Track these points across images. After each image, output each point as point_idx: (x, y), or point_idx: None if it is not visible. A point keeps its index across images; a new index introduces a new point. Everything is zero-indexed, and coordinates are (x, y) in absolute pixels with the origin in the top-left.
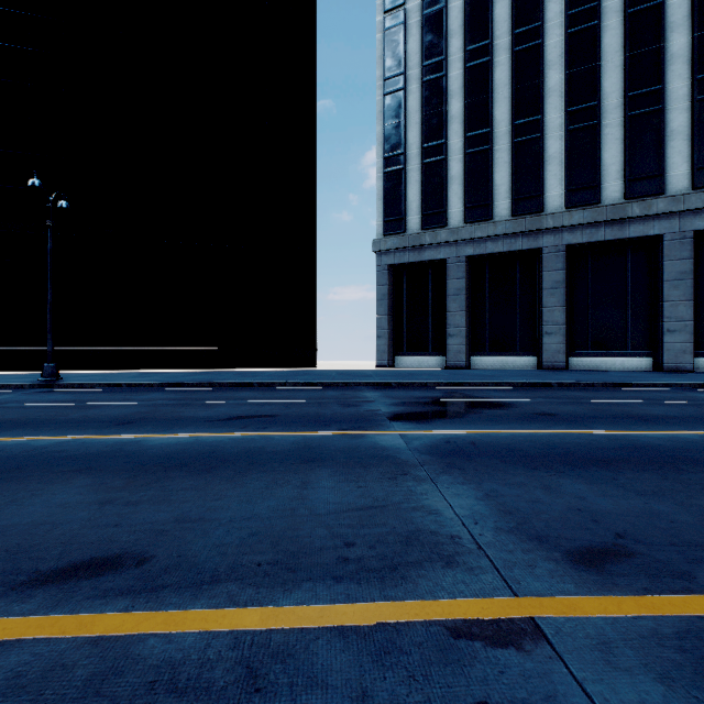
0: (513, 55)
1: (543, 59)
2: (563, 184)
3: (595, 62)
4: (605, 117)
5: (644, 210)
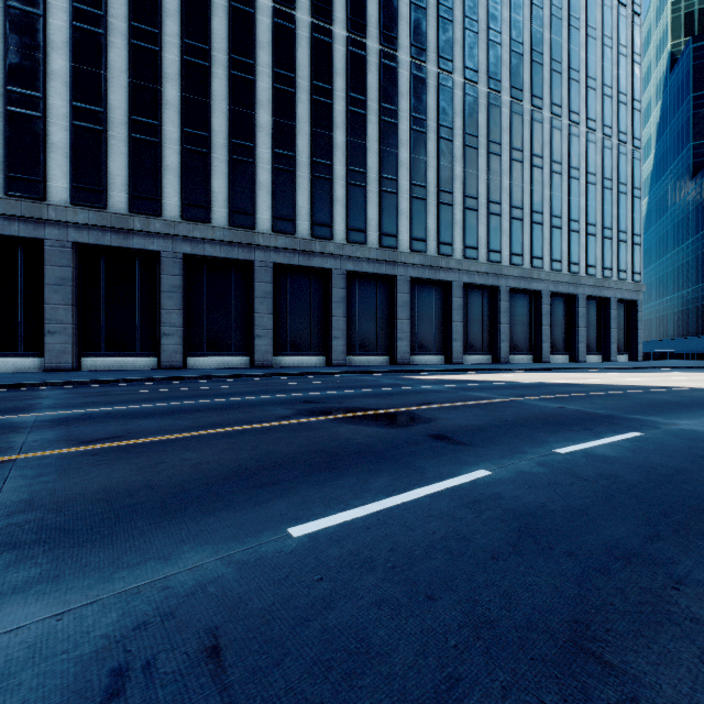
0: (6, 8)
1: (47, 36)
2: (69, 178)
3: (102, 70)
4: (112, 128)
5: (144, 226)
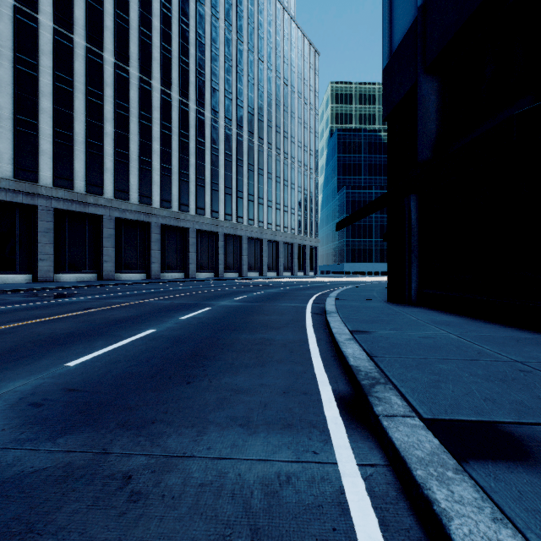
0: (16, 68)
1: (39, 88)
2: (52, 171)
3: (72, 111)
4: (77, 144)
5: (95, 201)
